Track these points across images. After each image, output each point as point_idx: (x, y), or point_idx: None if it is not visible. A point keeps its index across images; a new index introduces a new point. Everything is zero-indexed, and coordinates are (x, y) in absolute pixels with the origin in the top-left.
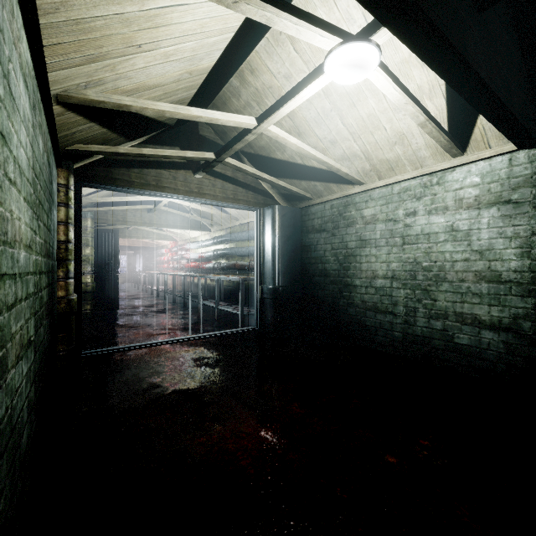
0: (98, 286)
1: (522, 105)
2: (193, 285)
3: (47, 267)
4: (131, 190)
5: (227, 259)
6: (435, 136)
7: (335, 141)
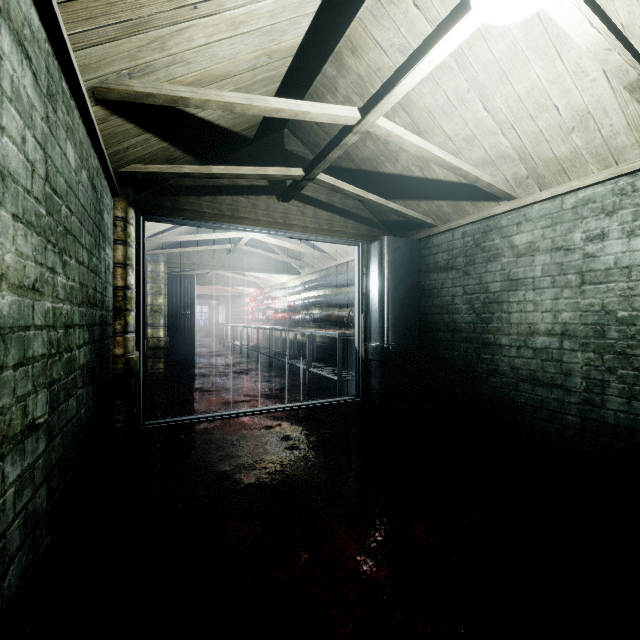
0: (173, 340)
1: None
2: (280, 340)
3: (88, 319)
4: (201, 223)
5: (321, 308)
6: None
7: (472, 137)
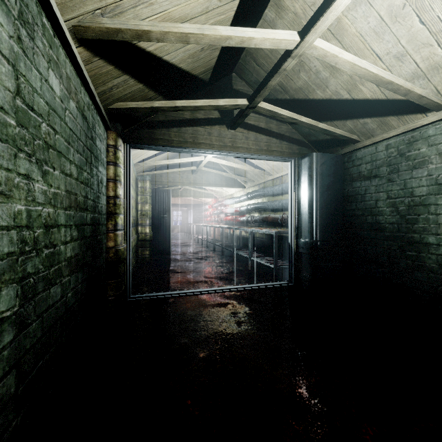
0: (156, 235)
1: None
2: (229, 235)
3: (77, 220)
4: (170, 148)
5: (259, 212)
6: None
7: (404, 53)
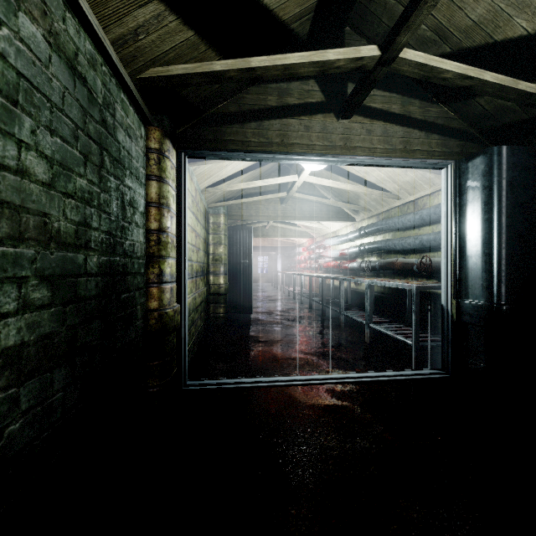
0: (233, 287)
1: None
2: (332, 288)
3: (49, 266)
4: (246, 154)
5: (379, 255)
6: None
7: None
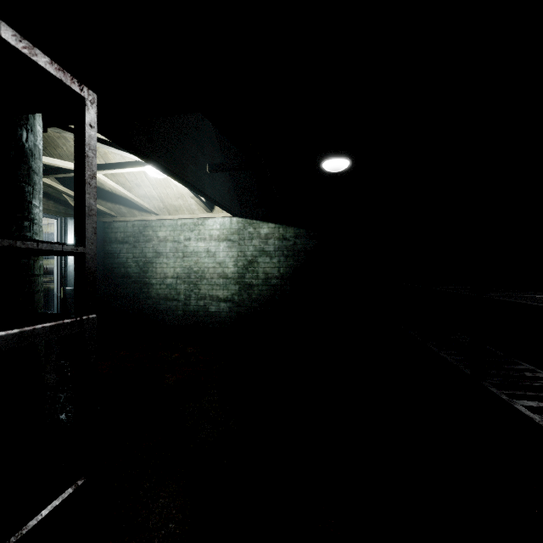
0: None
1: (230, 202)
2: None
3: None
4: None
5: None
6: (199, 203)
7: (140, 185)
